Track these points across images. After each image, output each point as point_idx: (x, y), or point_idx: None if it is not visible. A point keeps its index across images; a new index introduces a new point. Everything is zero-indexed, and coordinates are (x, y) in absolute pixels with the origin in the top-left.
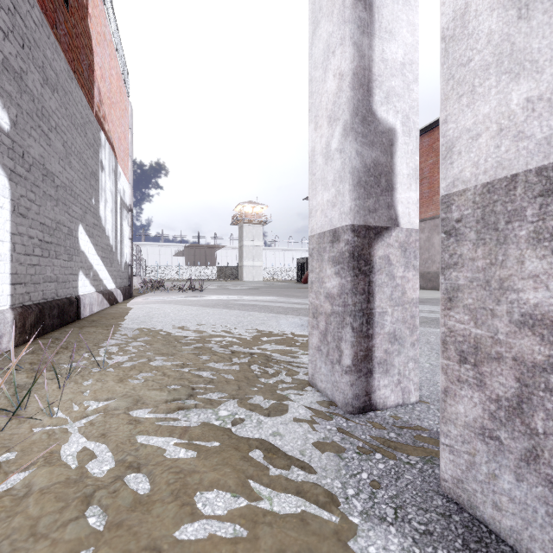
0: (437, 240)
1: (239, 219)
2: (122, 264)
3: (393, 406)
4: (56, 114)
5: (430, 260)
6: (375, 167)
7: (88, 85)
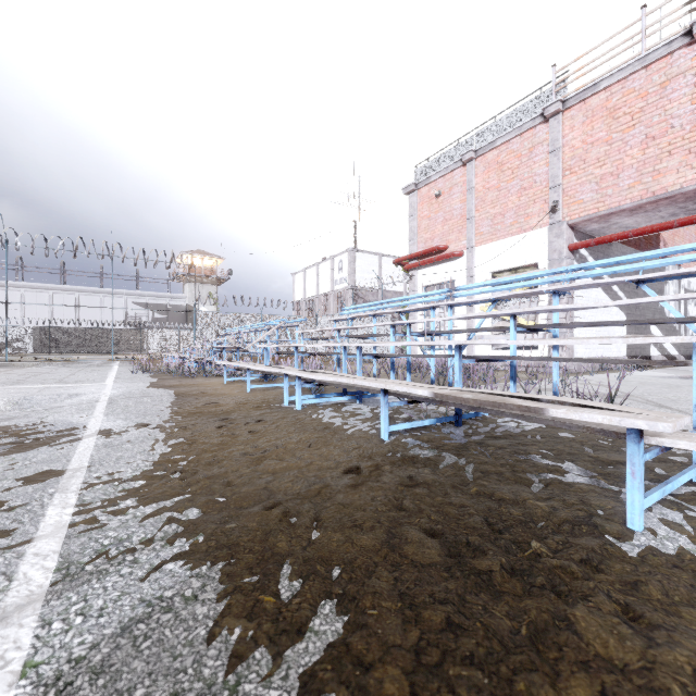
0: None
1: None
2: None
3: None
4: None
5: None
6: None
7: (655, 247)
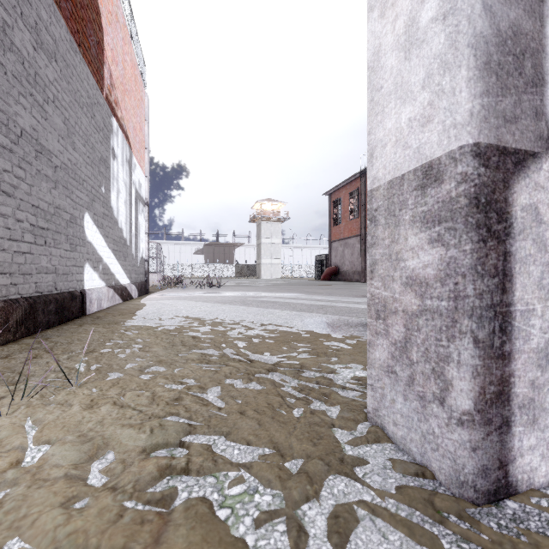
0: None
1: (257, 217)
2: (137, 259)
3: (544, 485)
4: (55, 86)
5: None
6: (514, 37)
7: (97, 63)
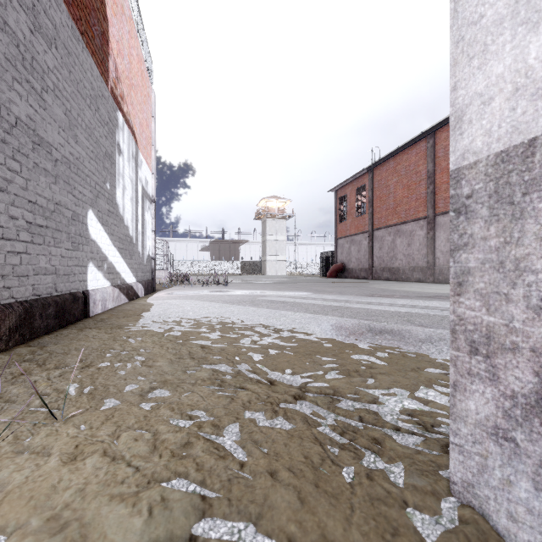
0: None
1: (262, 214)
2: (144, 257)
3: None
4: (55, 74)
5: None
6: None
7: (101, 55)
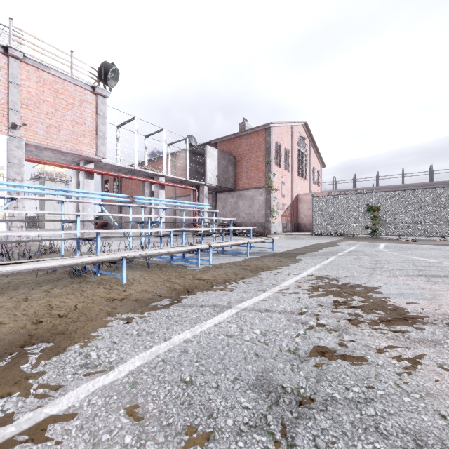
0: None
1: (40, 177)
2: None
3: None
4: None
5: None
6: None
7: None
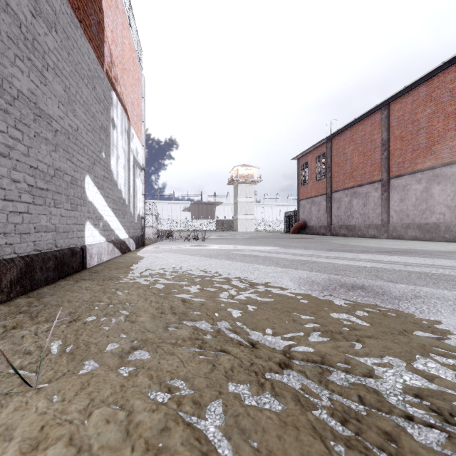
0: (437, 190)
1: (234, 180)
2: (135, 216)
3: None
4: (55, 54)
5: (428, 211)
6: None
7: (97, 41)
